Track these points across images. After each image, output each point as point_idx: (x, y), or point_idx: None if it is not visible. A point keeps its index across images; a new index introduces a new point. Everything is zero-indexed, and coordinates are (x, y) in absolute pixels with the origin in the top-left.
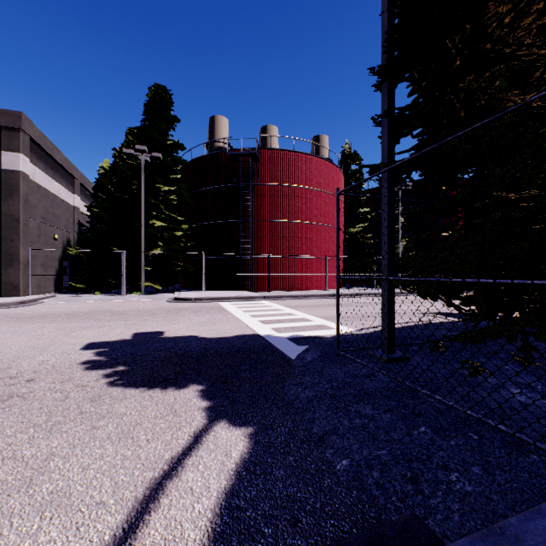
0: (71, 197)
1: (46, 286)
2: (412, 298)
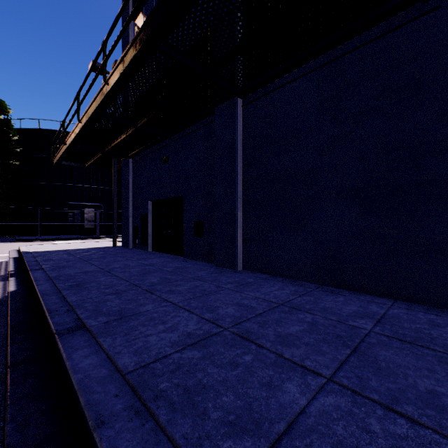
0: None
1: None
2: None
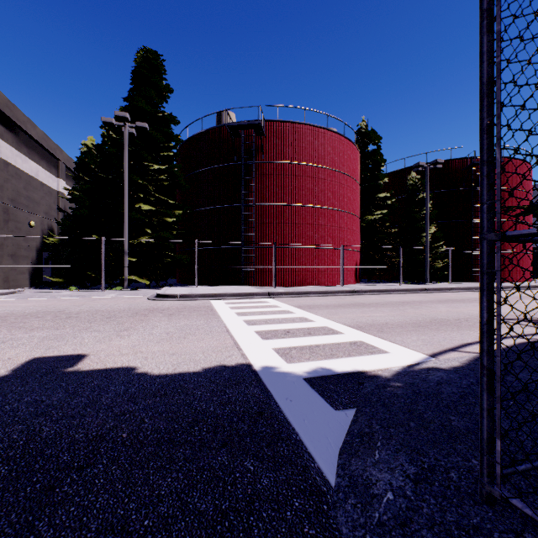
0: (54, 181)
1: (17, 279)
2: (455, 295)
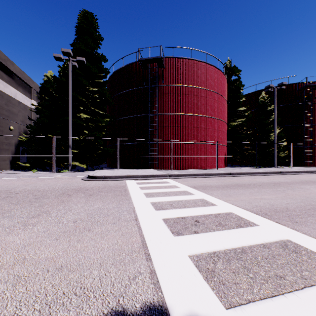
0: (28, 101)
1: (0, 164)
2: (306, 177)
